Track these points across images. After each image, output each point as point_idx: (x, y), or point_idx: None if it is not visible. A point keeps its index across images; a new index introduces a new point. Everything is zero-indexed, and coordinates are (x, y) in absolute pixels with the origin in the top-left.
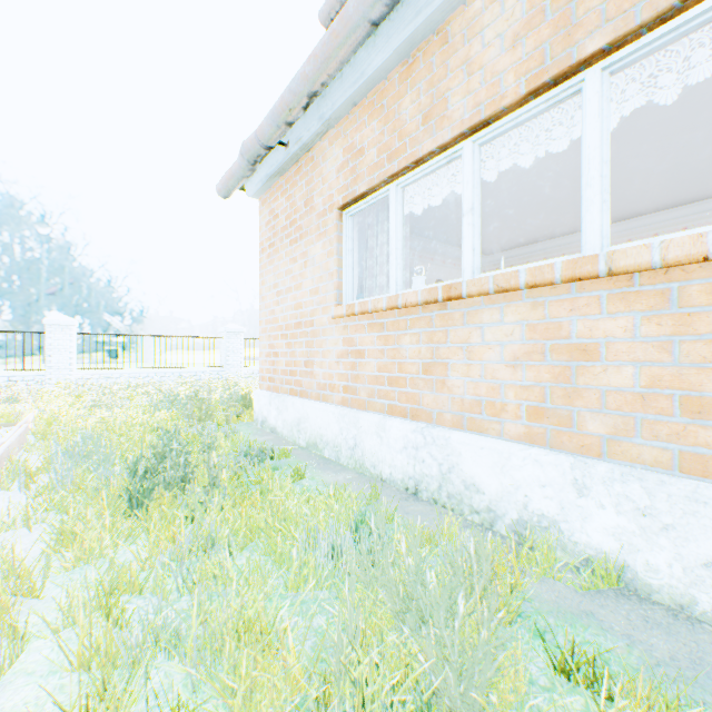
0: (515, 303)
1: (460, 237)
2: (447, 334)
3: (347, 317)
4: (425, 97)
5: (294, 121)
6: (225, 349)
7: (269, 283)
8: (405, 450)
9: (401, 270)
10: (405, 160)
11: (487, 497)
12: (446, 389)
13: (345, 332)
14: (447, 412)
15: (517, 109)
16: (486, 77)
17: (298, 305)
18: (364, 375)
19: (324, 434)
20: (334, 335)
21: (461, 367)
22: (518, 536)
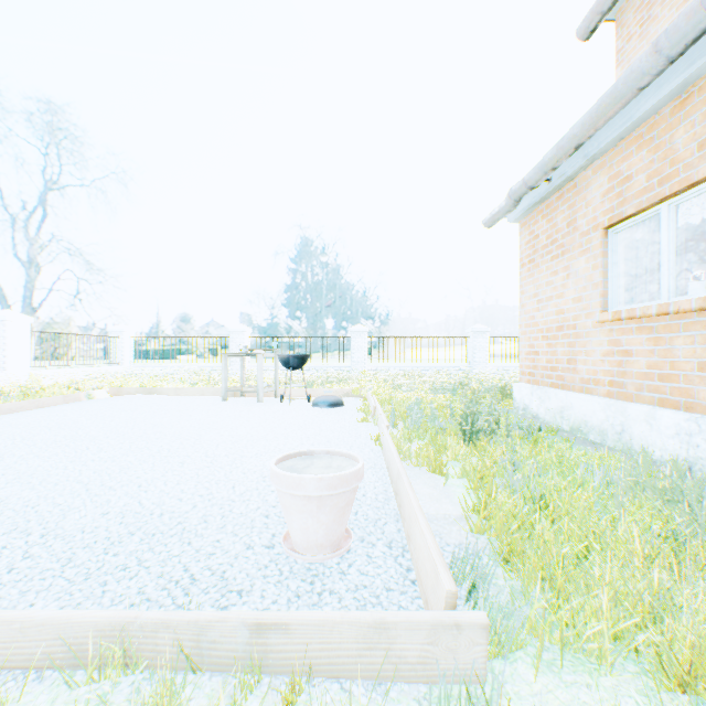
0: None
1: None
2: None
3: (612, 322)
4: (700, 127)
5: (558, 166)
6: (471, 348)
7: (528, 293)
8: (676, 435)
9: (672, 279)
10: (677, 184)
11: None
12: None
13: (610, 334)
14: None
15: None
16: None
17: (559, 311)
18: (630, 372)
19: (587, 420)
20: (597, 337)
21: None
22: None
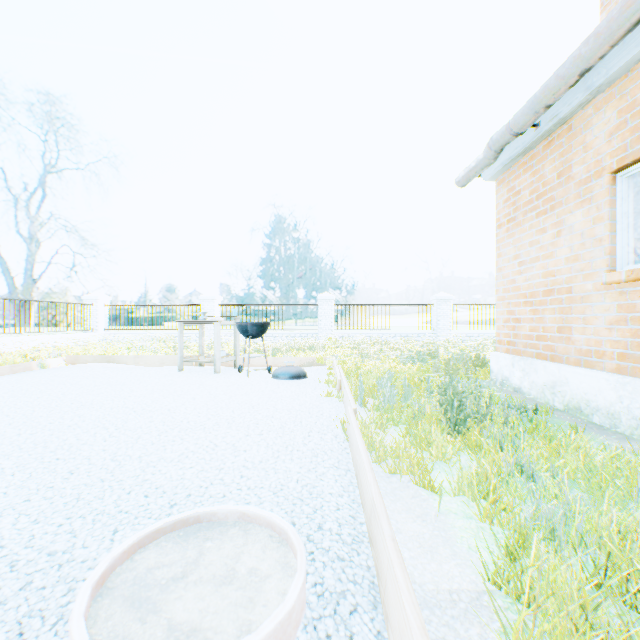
0: None
1: None
2: None
3: (624, 283)
4: None
5: (554, 103)
6: (435, 315)
7: (507, 255)
8: None
9: None
10: None
11: None
12: None
13: (621, 298)
14: None
15: None
16: None
17: (548, 273)
18: None
19: (590, 400)
20: (601, 301)
21: None
22: None
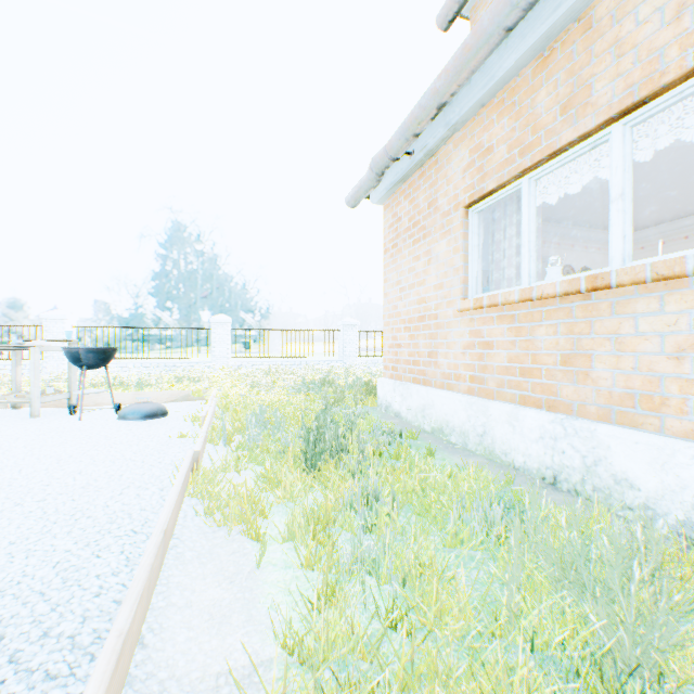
0: (679, 290)
1: (593, 217)
2: (590, 325)
3: (473, 310)
4: (563, 87)
5: (421, 132)
6: (342, 341)
7: (392, 280)
8: (541, 439)
9: (533, 262)
10: (539, 153)
11: (643, 494)
12: (589, 381)
13: (471, 324)
14: (590, 404)
15: (682, 82)
16: (641, 56)
17: (421, 300)
18: (492, 366)
19: (449, 420)
20: (459, 327)
21: (607, 359)
22: (685, 539)
